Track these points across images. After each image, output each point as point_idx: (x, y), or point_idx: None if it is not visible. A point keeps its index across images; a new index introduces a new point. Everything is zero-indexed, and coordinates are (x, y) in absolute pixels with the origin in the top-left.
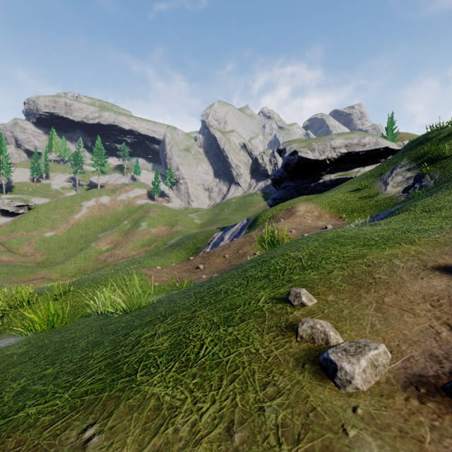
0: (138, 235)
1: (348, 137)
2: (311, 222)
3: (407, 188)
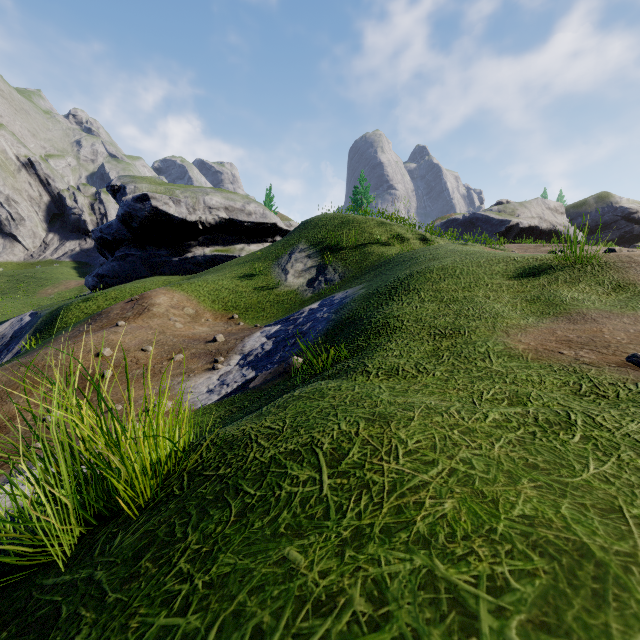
0: None
1: (229, 197)
2: (184, 326)
3: (311, 280)
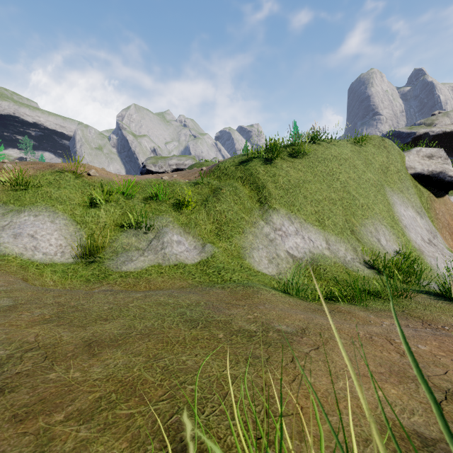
0: None
1: (180, 159)
2: None
3: None
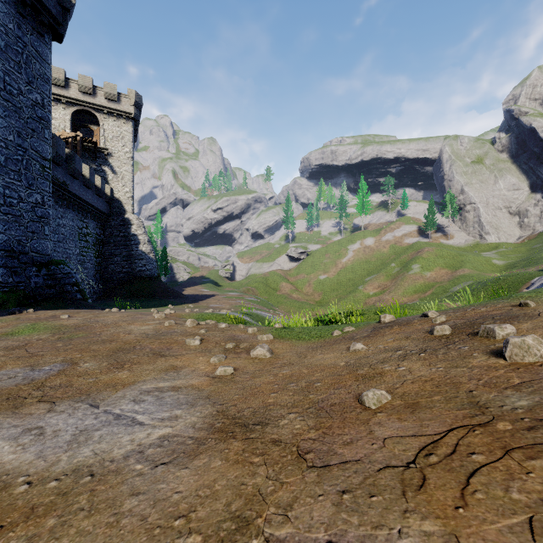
0: (408, 279)
1: None
2: None
3: None
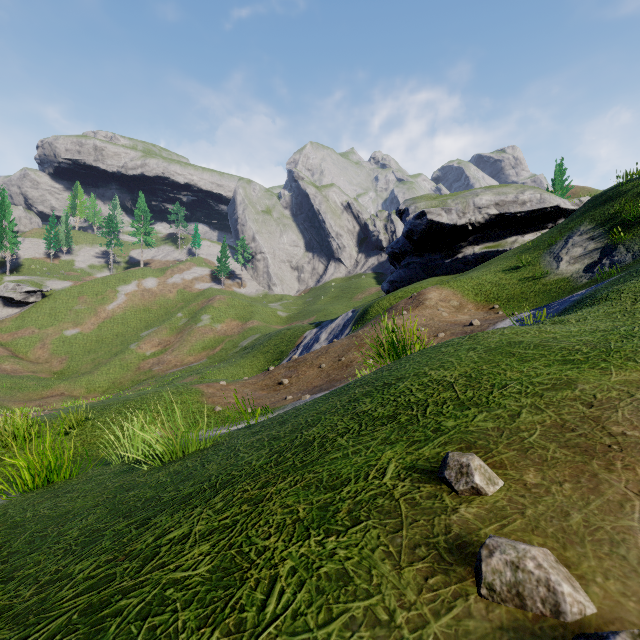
0: (196, 333)
1: (500, 192)
2: (448, 315)
3: (590, 265)
